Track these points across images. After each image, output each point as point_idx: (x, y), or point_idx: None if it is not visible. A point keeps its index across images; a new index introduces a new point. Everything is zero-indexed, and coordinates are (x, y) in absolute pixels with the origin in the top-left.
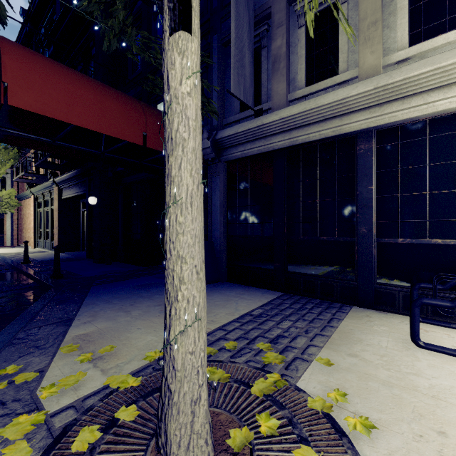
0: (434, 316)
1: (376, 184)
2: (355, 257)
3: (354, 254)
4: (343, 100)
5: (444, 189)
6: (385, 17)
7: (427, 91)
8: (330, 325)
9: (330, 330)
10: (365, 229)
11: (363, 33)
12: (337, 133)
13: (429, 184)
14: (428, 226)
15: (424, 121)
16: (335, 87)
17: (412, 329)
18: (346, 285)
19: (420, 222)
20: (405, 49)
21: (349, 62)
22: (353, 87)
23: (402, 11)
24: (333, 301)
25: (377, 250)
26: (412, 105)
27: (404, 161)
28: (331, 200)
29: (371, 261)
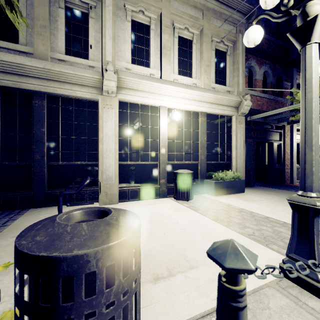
0: (77, 202)
1: (47, 128)
2: (33, 175)
3: (32, 173)
4: (21, 65)
5: (81, 136)
6: (52, 28)
7: (73, 84)
8: (5, 225)
9: (3, 228)
10: (39, 156)
11: (37, 28)
12: (17, 86)
13: (75, 133)
14: (74, 155)
15: (72, 99)
16: (16, 52)
17: (59, 209)
18: (25, 195)
19: (70, 153)
20: (63, 54)
21: (28, 40)
22: (29, 59)
23: (62, 32)
24: (14, 209)
25: (48, 169)
26: (65, 87)
27: (63, 118)
28: (13, 134)
29: (43, 176)
